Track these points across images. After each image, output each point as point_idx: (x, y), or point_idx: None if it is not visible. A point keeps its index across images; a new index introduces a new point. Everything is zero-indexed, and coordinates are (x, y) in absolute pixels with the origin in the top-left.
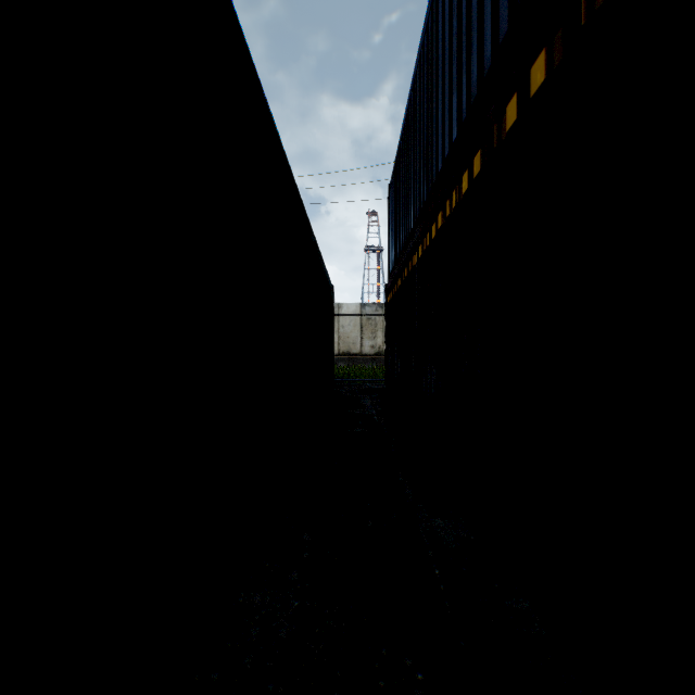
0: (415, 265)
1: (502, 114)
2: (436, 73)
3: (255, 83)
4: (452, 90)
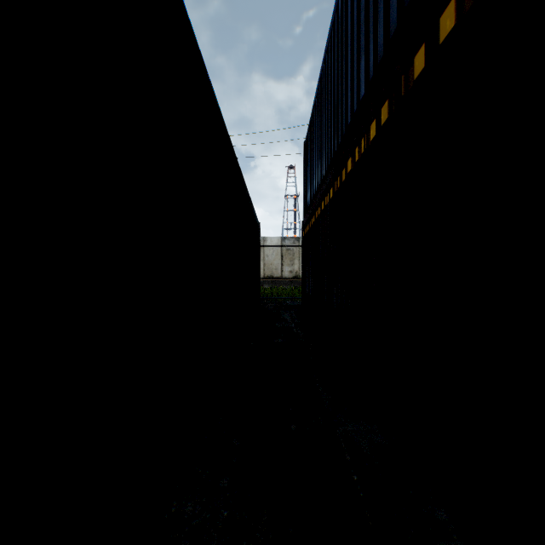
0: (327, 204)
1: (409, 66)
2: (345, 44)
3: (191, 37)
4: (359, 56)
